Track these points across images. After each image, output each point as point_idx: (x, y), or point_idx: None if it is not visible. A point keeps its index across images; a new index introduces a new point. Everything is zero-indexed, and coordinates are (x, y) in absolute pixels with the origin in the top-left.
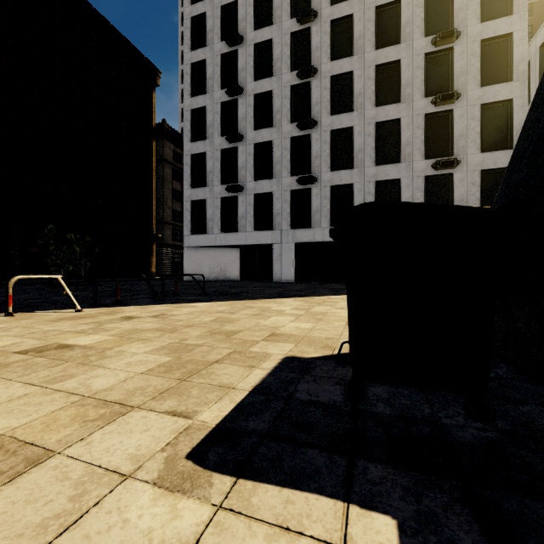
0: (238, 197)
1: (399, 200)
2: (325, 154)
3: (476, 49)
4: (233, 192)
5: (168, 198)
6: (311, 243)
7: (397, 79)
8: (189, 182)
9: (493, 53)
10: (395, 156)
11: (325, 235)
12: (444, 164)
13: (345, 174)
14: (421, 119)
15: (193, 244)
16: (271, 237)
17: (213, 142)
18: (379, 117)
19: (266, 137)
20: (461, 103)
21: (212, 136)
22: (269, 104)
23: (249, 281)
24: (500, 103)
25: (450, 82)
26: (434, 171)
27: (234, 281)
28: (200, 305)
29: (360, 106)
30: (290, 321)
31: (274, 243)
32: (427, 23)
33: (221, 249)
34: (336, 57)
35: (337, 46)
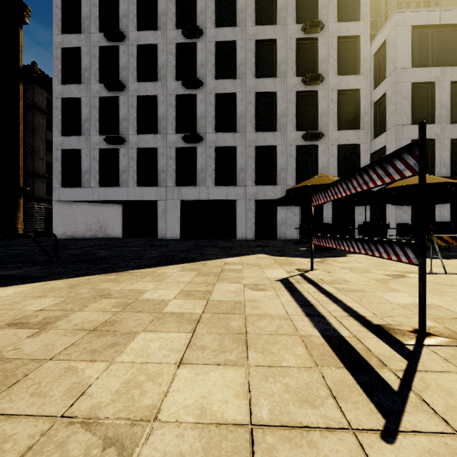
0: (119, 150)
1: (275, 164)
2: (210, 115)
3: (334, 43)
4: (113, 144)
5: (41, 149)
6: (196, 201)
7: (273, 56)
8: (59, 128)
9: (346, 50)
10: (272, 125)
11: (210, 193)
12: (312, 136)
13: (229, 137)
14: (293, 95)
15: (65, 198)
16: (156, 193)
17: (90, 88)
18: (259, 88)
19: (150, 90)
20: (323, 86)
21: (89, 81)
22: (154, 58)
23: (132, 239)
24: (350, 91)
25: (315, 68)
26: (303, 141)
27: (114, 239)
28: (0, 295)
29: (242, 75)
30: (177, 363)
31: (159, 200)
32: (298, 13)
33: (100, 204)
34: (220, 25)
35: (221, 14)
